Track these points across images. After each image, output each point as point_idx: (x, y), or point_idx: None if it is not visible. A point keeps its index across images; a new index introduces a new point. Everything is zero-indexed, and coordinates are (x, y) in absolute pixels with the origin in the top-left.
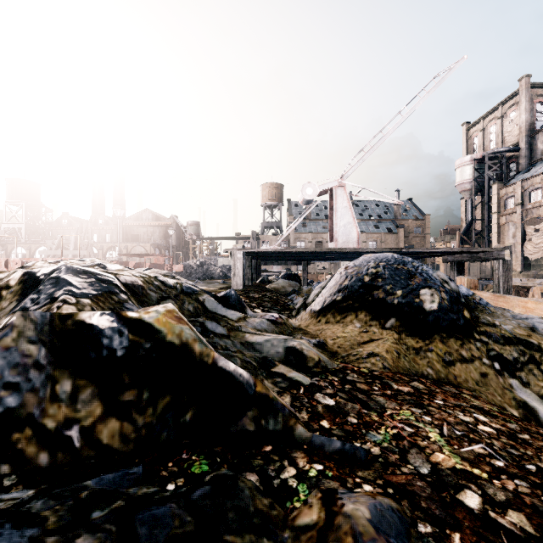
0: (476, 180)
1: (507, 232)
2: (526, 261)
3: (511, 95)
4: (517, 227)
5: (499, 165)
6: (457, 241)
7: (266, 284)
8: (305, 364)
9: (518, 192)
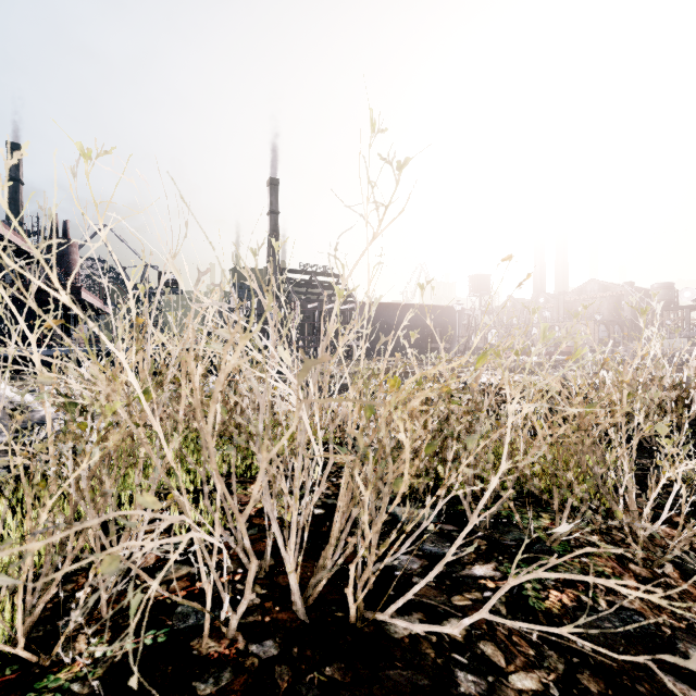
0: None
1: None
2: None
3: None
4: None
5: None
6: None
7: None
8: None
9: None
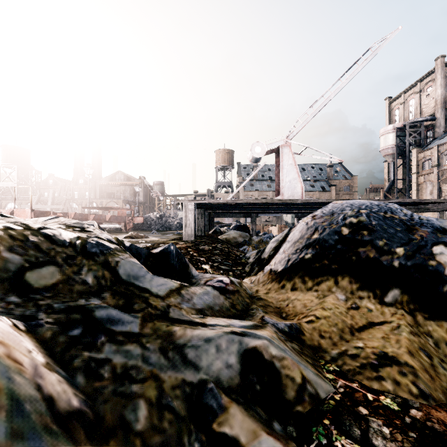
0: (398, 145)
1: (425, 189)
2: (441, 215)
3: (428, 73)
4: (434, 185)
5: (418, 132)
6: (381, 197)
7: (218, 235)
8: (280, 394)
9: (435, 155)
